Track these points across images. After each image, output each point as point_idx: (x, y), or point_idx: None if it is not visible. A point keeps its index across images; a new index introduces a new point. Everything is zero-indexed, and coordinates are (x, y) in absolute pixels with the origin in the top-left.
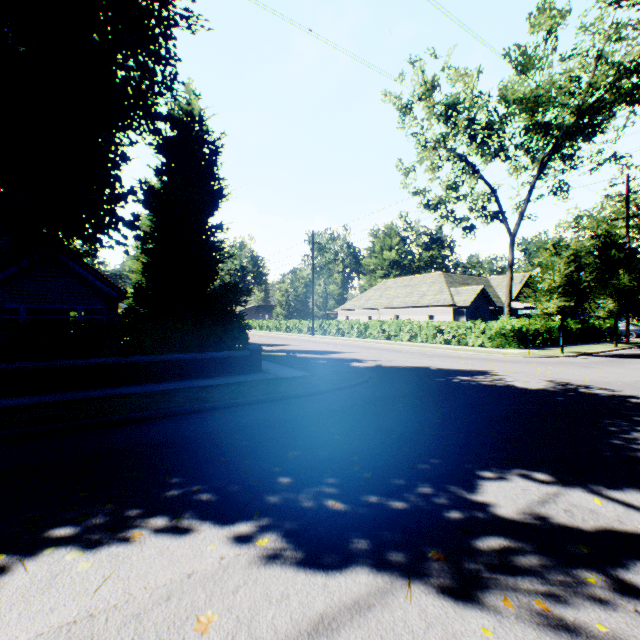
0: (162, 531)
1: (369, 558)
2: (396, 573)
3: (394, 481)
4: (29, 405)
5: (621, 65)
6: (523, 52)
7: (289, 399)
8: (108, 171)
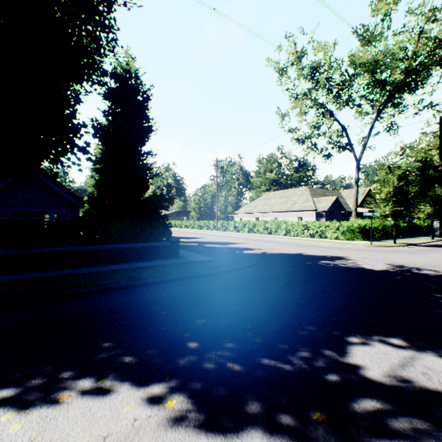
0: (88, 392)
1: (262, 421)
2: (286, 437)
3: (280, 346)
4: (5, 282)
5: (437, 38)
6: (366, 29)
7: (198, 277)
8: (65, 109)
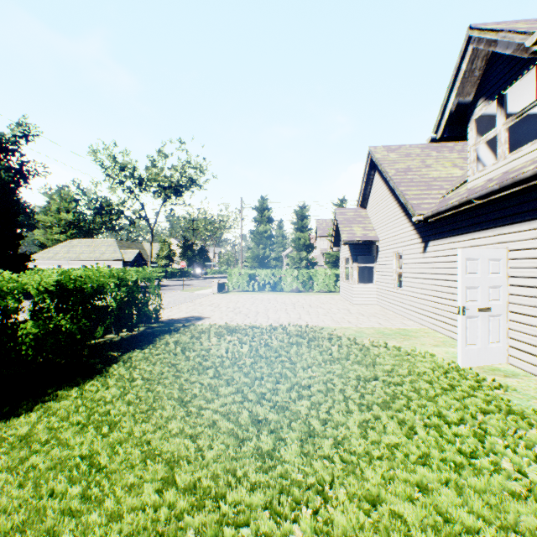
0: None
1: None
2: None
3: None
4: None
5: (187, 178)
6: (155, 161)
7: None
8: (14, 219)
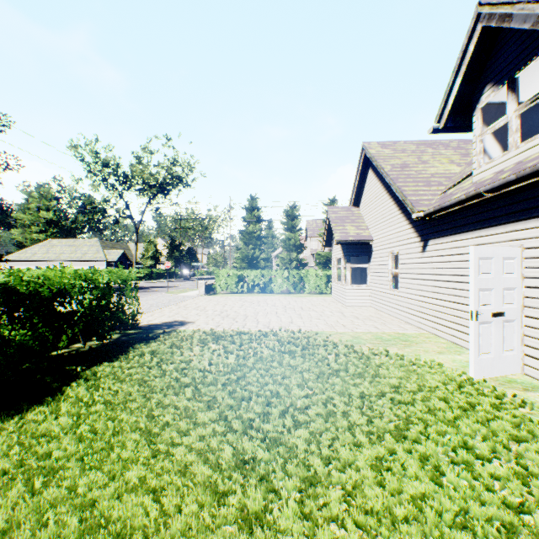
0: None
1: None
2: None
3: None
4: None
5: (174, 176)
6: (139, 158)
7: None
8: None
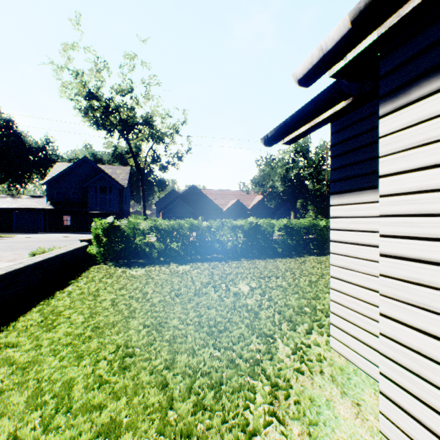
0: None
1: None
2: None
3: None
4: None
5: None
6: None
7: None
8: None
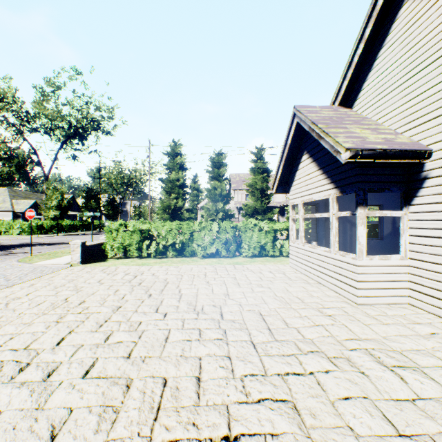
0: None
1: None
2: None
3: None
4: None
5: (89, 118)
6: (43, 92)
7: None
8: None
